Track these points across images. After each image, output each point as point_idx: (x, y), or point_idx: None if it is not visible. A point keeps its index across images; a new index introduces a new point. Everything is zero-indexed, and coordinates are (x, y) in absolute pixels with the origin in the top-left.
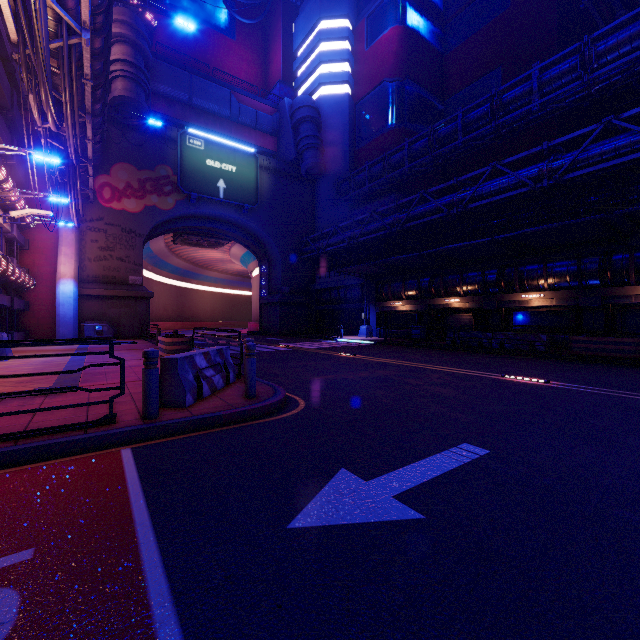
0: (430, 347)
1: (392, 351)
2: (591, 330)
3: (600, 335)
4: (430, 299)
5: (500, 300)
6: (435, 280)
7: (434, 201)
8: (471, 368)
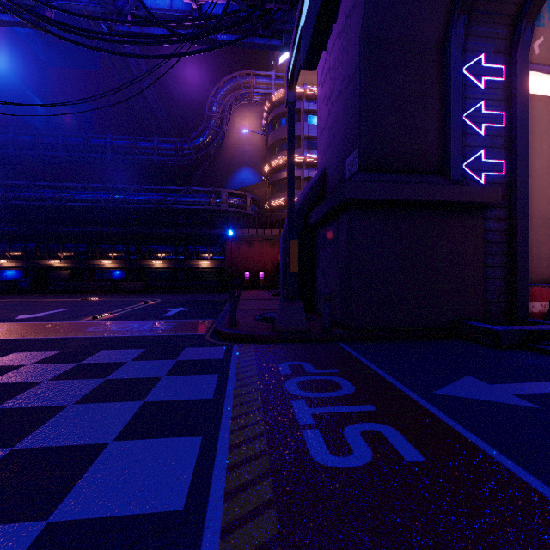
0: (38, 293)
1: (5, 296)
2: (133, 279)
3: (131, 281)
4: (36, 260)
5: (88, 263)
6: (40, 246)
7: (40, 192)
8: (67, 298)
